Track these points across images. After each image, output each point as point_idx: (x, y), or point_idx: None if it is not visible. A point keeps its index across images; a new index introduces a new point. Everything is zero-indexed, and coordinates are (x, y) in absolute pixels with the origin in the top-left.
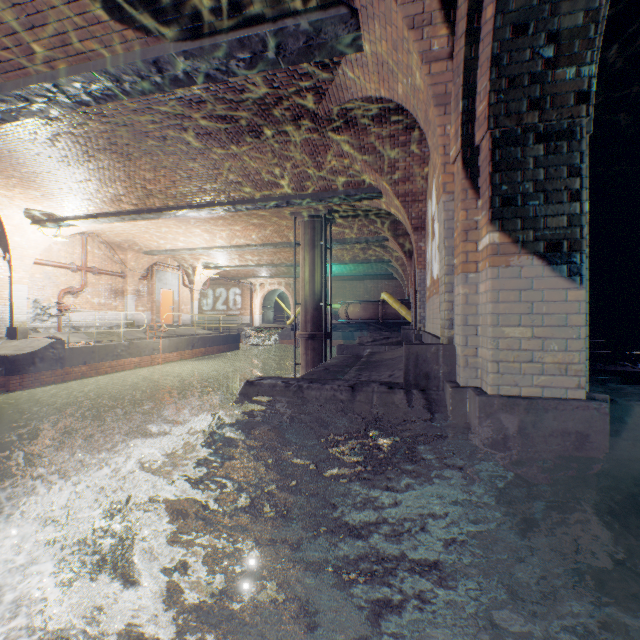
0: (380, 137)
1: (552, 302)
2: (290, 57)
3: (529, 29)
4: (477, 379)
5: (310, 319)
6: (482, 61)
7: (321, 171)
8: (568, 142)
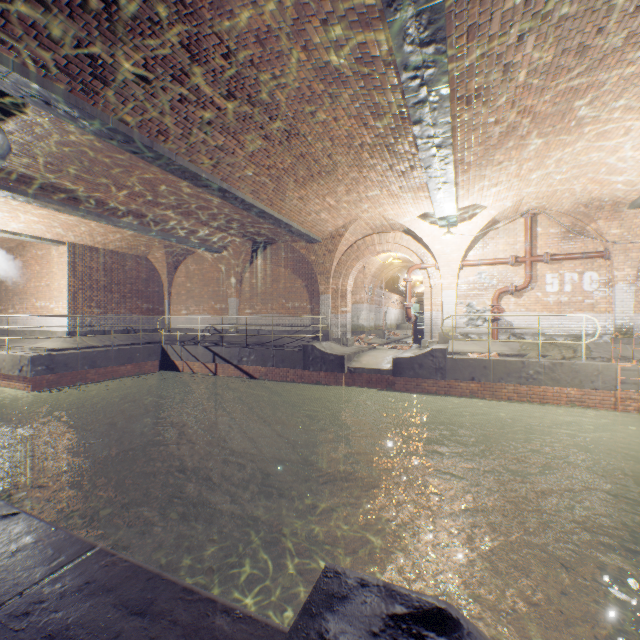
0: None
1: None
2: None
3: None
4: None
5: None
6: None
7: None
8: None
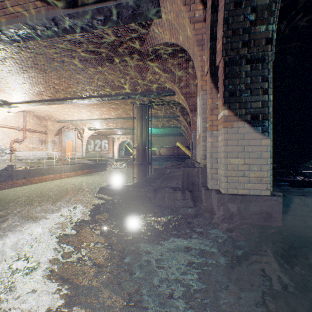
0: (173, 64)
1: (254, 146)
2: (125, 19)
3: (242, 5)
4: (217, 185)
5: (140, 155)
6: (219, 21)
7: (145, 81)
8: (262, 64)
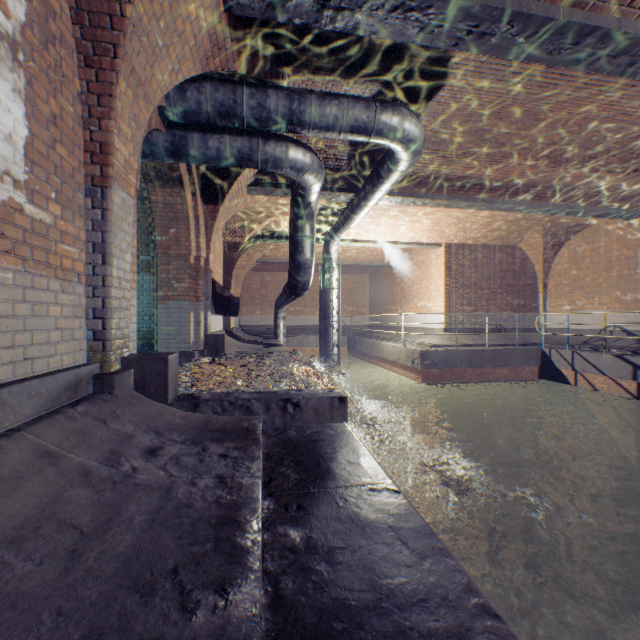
0: None
1: None
2: None
3: None
4: None
5: None
6: None
7: None
8: None
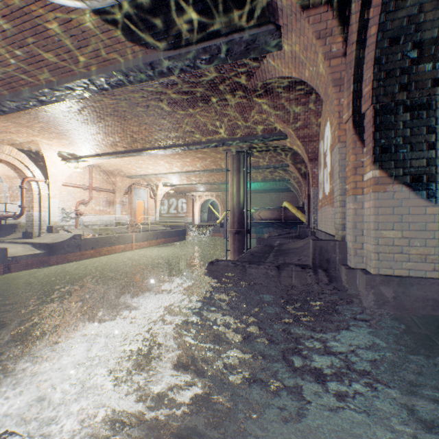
0: (288, 100)
1: (415, 215)
2: (234, 56)
3: (400, 40)
4: (363, 263)
5: (236, 220)
6: (367, 60)
7: (246, 123)
8: (427, 111)
